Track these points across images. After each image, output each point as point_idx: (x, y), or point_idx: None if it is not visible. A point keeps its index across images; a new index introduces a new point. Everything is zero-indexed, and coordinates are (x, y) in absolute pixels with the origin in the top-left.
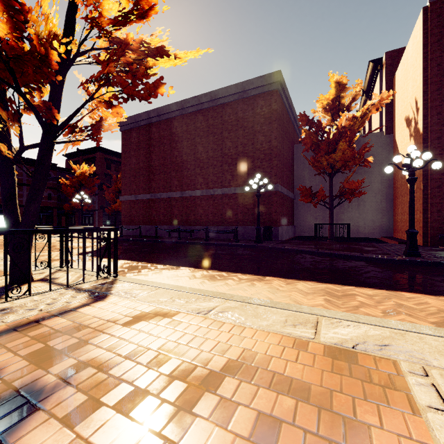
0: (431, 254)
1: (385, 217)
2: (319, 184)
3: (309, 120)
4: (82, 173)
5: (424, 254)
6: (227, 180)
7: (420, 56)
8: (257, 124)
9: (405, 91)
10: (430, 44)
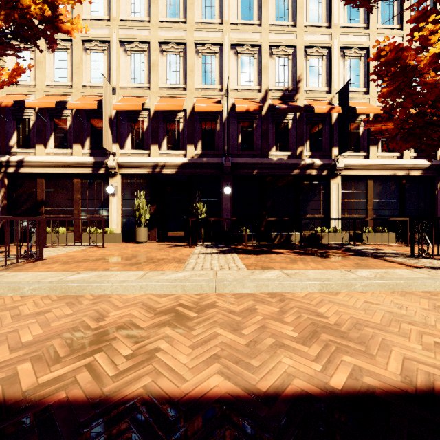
0: None
1: None
2: None
3: None
4: None
5: None
6: None
7: None
8: None
9: None
10: None
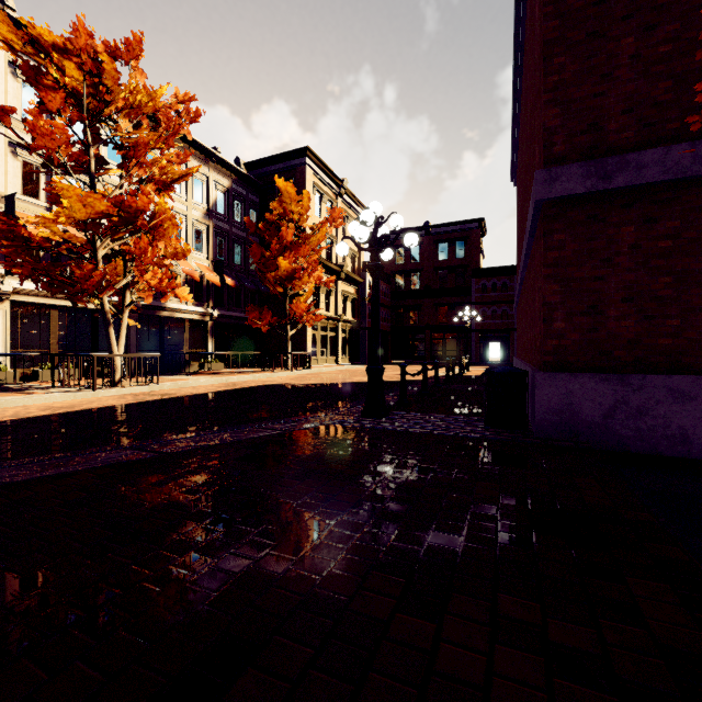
0: None
1: None
2: None
3: None
4: None
5: None
6: None
7: None
8: None
9: None
10: None
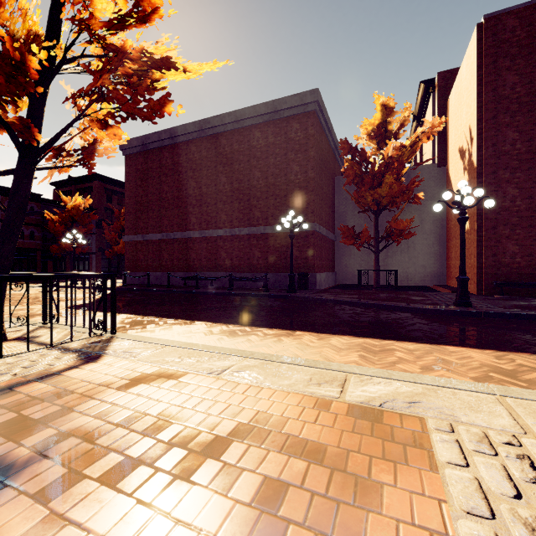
0: (484, 303)
1: (437, 262)
2: (364, 223)
3: (351, 148)
4: (74, 207)
5: (476, 304)
6: (255, 218)
7: (474, 79)
8: (290, 151)
9: (459, 118)
10: (485, 66)
